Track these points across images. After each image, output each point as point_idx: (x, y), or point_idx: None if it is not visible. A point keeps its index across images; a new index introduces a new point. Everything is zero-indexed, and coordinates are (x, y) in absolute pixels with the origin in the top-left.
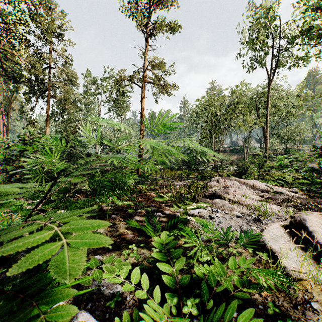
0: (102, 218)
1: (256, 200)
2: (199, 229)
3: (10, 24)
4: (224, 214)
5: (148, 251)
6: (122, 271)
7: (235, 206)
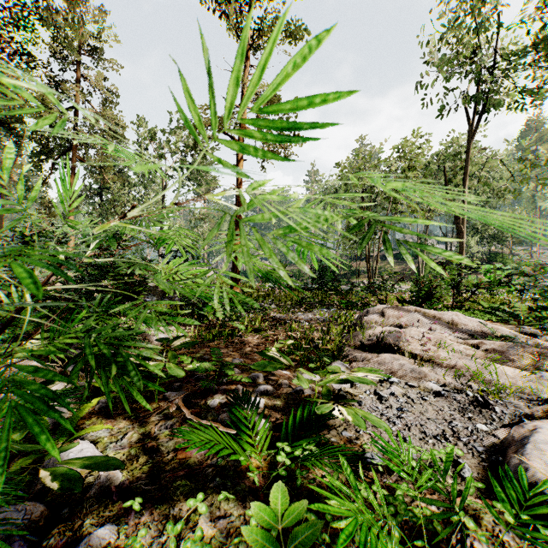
0: (146, 398)
1: (466, 354)
2: (359, 431)
3: None
4: (406, 388)
5: (239, 506)
6: None
7: (426, 368)
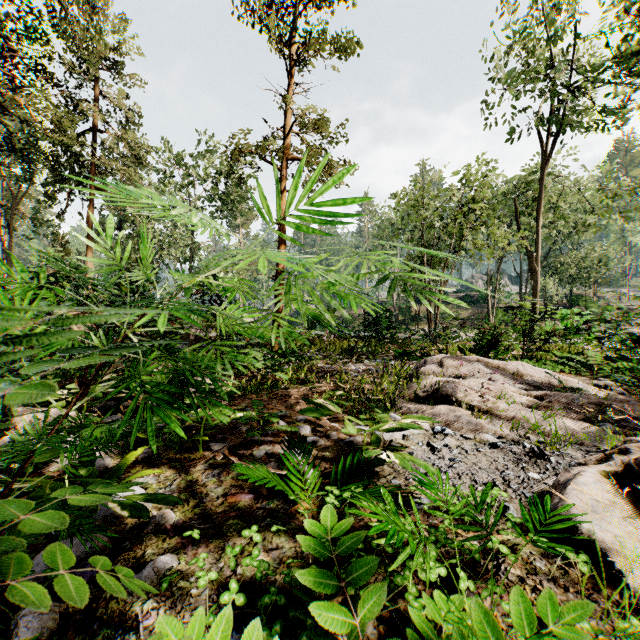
0: (190, 449)
1: (528, 407)
2: (408, 479)
3: (10, 39)
4: (461, 440)
5: (290, 540)
6: (210, 638)
7: (484, 420)
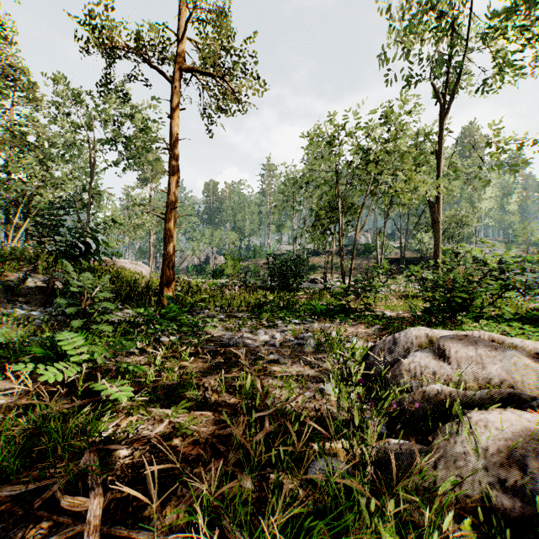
0: None
1: None
2: None
3: None
4: None
5: None
6: None
7: None
